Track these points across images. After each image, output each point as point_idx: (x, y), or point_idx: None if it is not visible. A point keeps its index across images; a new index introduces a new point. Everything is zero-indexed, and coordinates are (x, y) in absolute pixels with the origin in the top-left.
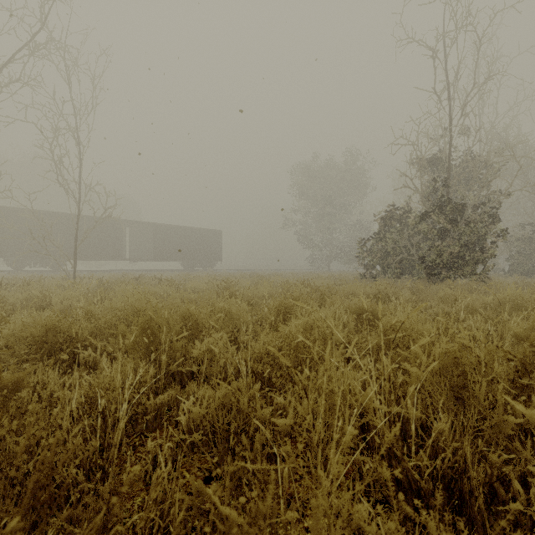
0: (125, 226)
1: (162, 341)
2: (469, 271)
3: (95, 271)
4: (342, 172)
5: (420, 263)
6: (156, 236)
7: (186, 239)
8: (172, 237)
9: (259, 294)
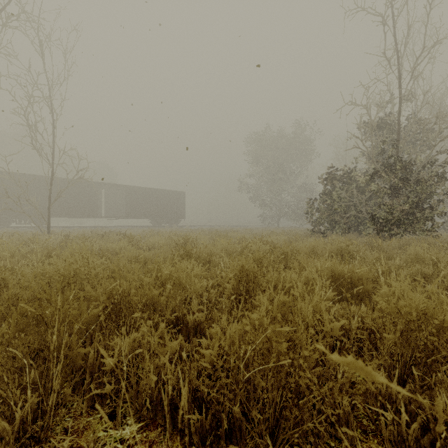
0: (101, 188)
1: (52, 347)
2: (419, 227)
3: (74, 227)
4: (290, 141)
5: (372, 220)
6: (128, 197)
7: (154, 199)
8: (142, 198)
9: (216, 252)
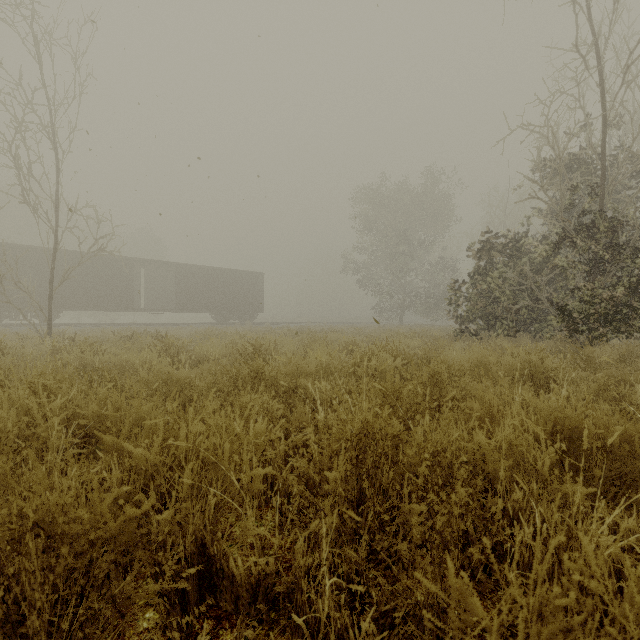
0: (139, 267)
1: None
2: (639, 326)
3: (98, 325)
4: (418, 197)
5: (561, 314)
6: (179, 280)
7: (218, 284)
8: (200, 281)
9: (308, 370)
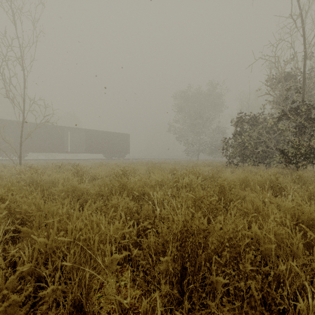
0: (67, 131)
1: None
2: None
3: (46, 159)
4: (206, 96)
5: (282, 154)
6: (87, 137)
7: (107, 139)
8: (97, 138)
9: (151, 184)
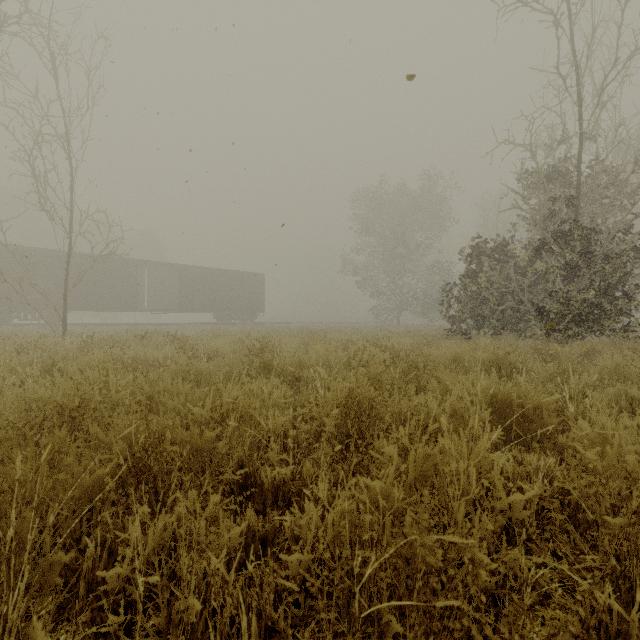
0: (143, 269)
1: (6, 550)
2: (609, 325)
3: (104, 324)
4: (415, 200)
5: (539, 315)
6: (182, 281)
7: (220, 285)
8: (202, 282)
9: (310, 363)
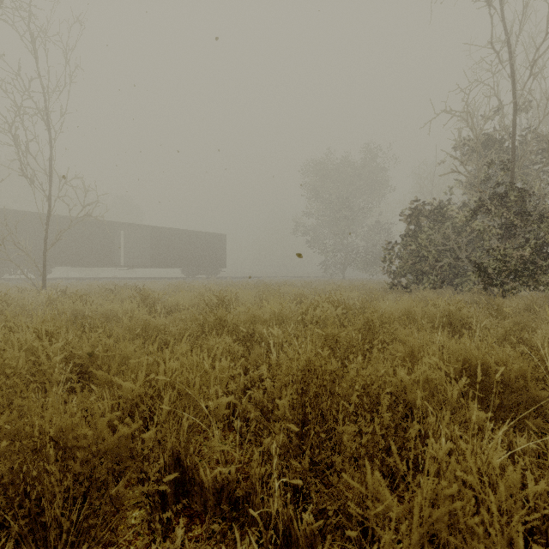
0: (120, 230)
1: None
2: (544, 280)
3: (84, 279)
4: (358, 170)
5: (478, 270)
6: (153, 241)
7: (187, 244)
8: (171, 242)
9: (264, 318)
